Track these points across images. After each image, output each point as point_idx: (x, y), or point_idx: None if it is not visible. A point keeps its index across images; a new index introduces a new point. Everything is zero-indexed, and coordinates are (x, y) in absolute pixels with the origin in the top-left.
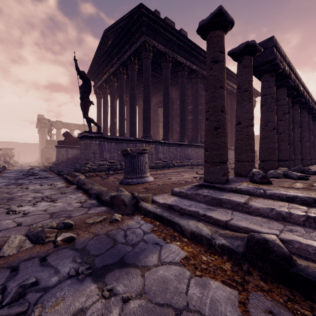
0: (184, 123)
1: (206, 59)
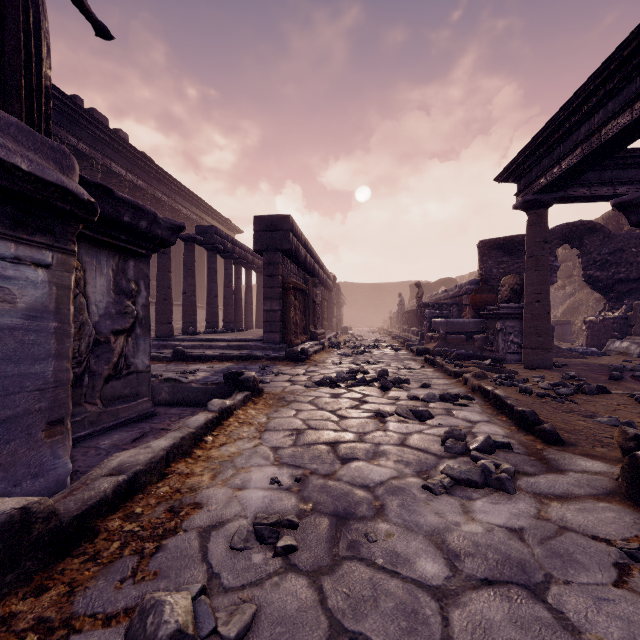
0: None
1: (159, 173)
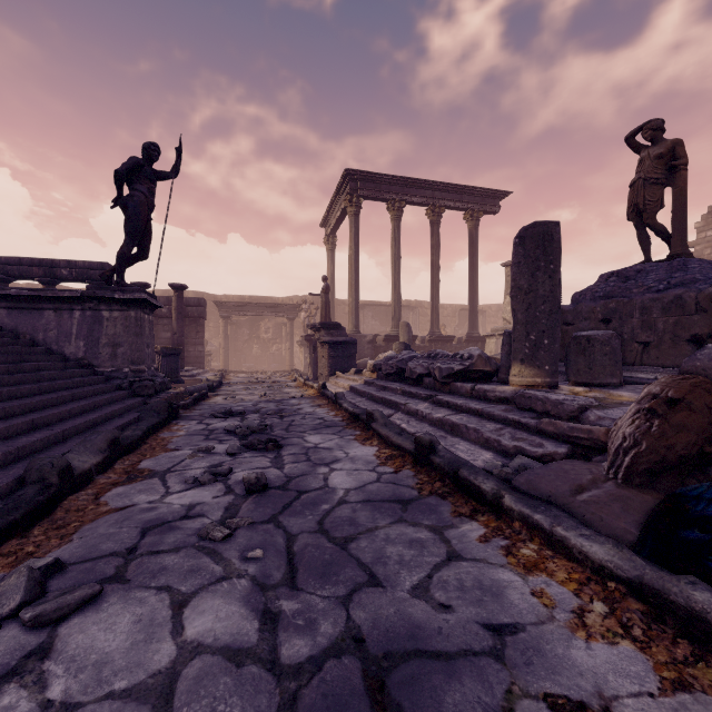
0: None
1: None
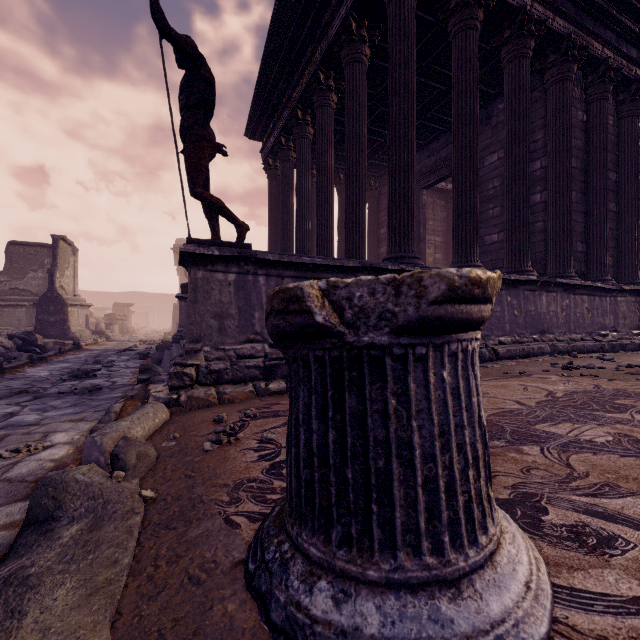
0: (526, 211)
1: None
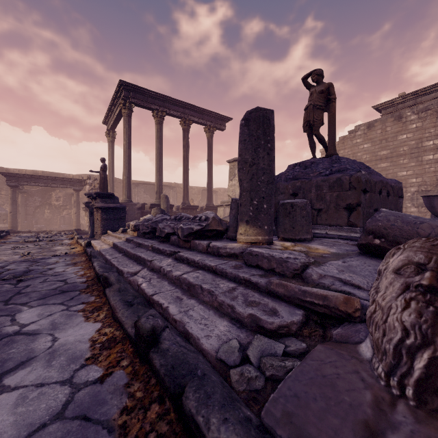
0: None
1: None
